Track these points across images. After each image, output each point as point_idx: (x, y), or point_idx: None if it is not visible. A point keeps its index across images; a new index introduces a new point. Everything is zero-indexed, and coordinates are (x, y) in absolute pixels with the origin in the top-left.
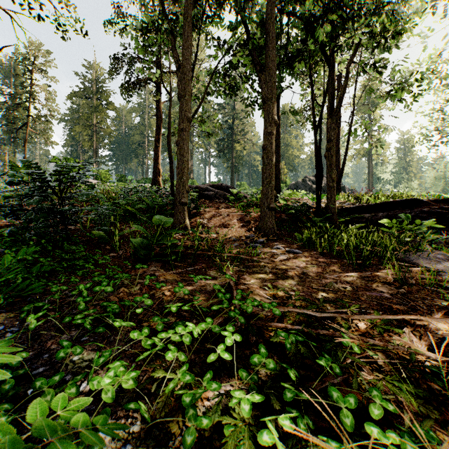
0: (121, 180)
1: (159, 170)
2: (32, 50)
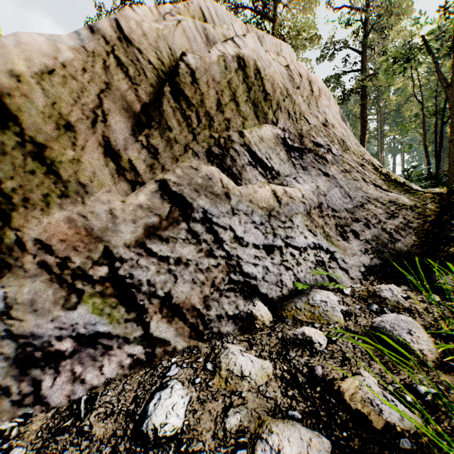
0: None
1: None
2: None
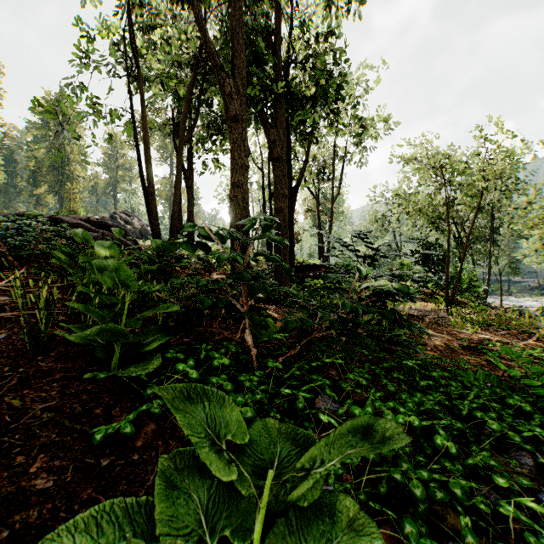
0: None
1: None
2: None
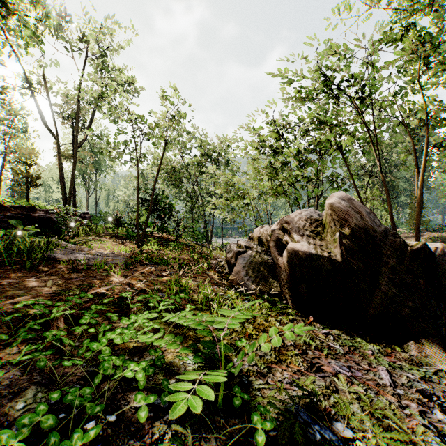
0: None
1: None
2: None
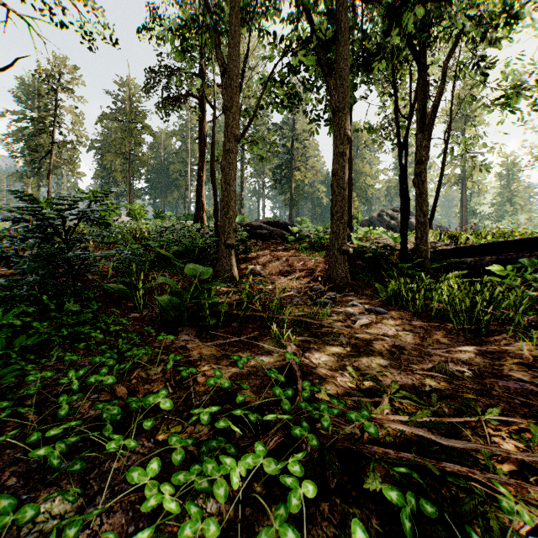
0: (158, 217)
1: (203, 204)
2: (57, 66)
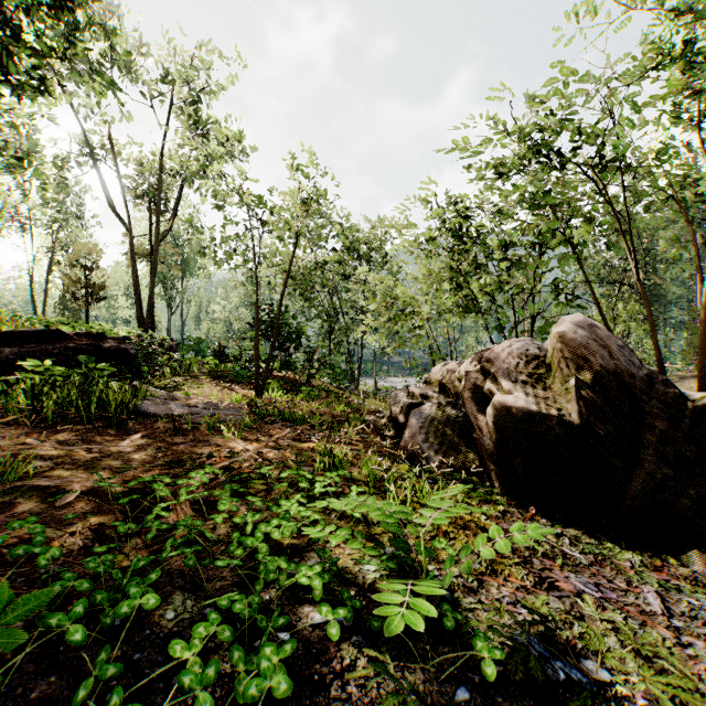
0: None
1: None
2: None
